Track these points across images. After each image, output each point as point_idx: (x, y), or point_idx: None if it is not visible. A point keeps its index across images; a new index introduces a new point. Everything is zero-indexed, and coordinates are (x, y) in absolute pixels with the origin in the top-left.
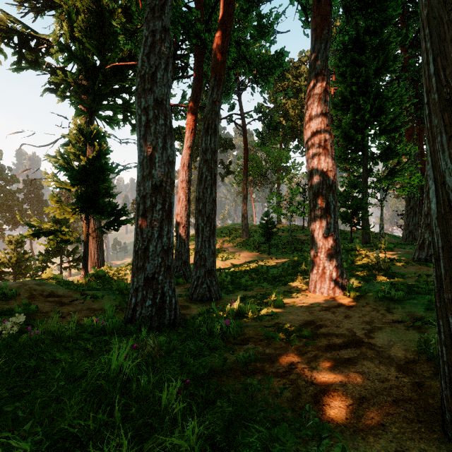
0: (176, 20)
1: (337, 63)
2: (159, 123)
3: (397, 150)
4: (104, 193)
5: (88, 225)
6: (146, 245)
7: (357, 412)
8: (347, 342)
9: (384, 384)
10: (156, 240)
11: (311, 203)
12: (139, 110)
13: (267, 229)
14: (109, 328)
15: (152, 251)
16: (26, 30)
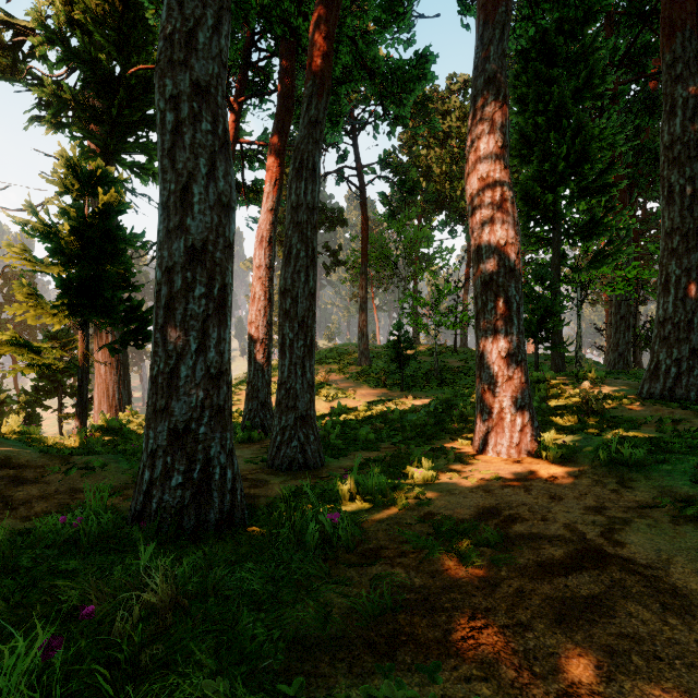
0: None
1: (513, 82)
2: (202, 129)
3: (607, 222)
4: (119, 282)
5: (87, 338)
6: (173, 365)
7: None
8: (575, 556)
9: None
10: (194, 356)
11: (478, 300)
12: (161, 102)
13: (399, 350)
14: (89, 534)
15: (185, 378)
16: None
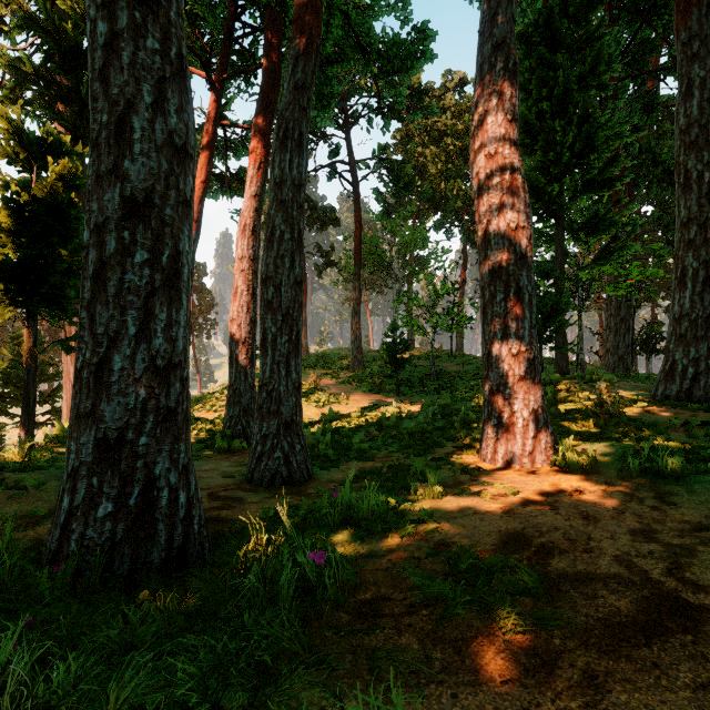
0: None
1: None
2: (147, 47)
3: (613, 217)
4: (76, 269)
5: (35, 333)
6: (103, 354)
7: None
8: (648, 610)
9: None
10: (133, 342)
11: (485, 291)
12: (92, 8)
13: (394, 352)
14: None
15: (119, 371)
16: None
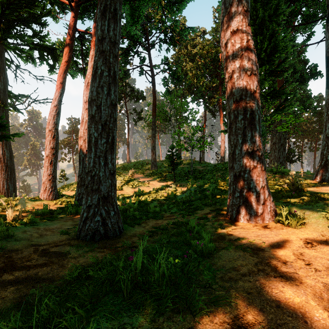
0: None
1: None
2: None
3: (284, 89)
4: None
5: None
6: None
7: None
8: None
9: None
10: None
11: (231, 114)
12: None
13: (173, 160)
14: None
15: None
16: None
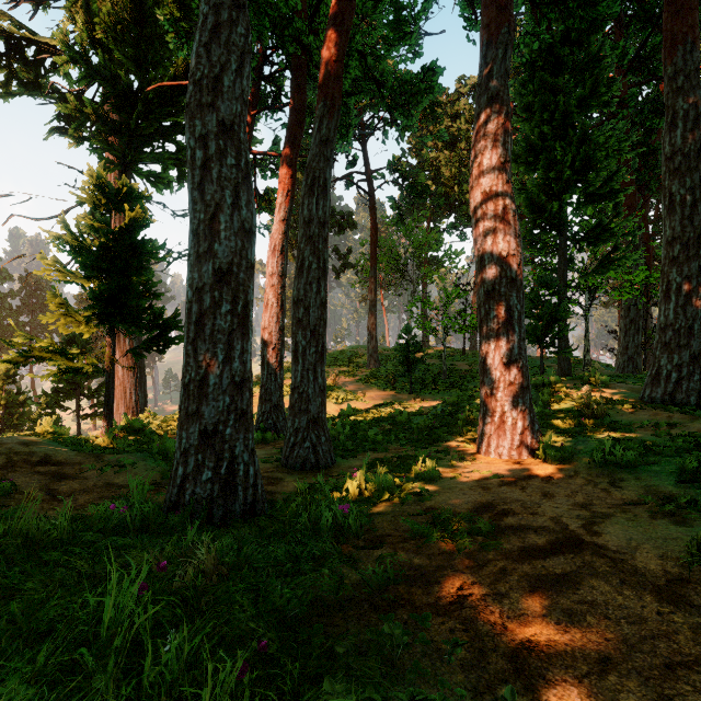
0: (261, 10)
1: (520, 90)
2: (227, 164)
3: (613, 228)
4: (142, 291)
5: (114, 345)
6: (203, 374)
7: (601, 692)
8: (555, 543)
9: (639, 628)
10: (221, 366)
11: (481, 309)
12: (192, 140)
13: (408, 353)
14: (134, 520)
15: (213, 385)
16: (18, 30)
